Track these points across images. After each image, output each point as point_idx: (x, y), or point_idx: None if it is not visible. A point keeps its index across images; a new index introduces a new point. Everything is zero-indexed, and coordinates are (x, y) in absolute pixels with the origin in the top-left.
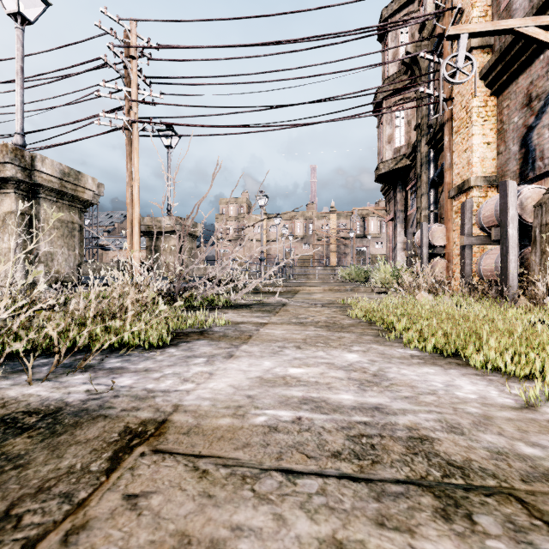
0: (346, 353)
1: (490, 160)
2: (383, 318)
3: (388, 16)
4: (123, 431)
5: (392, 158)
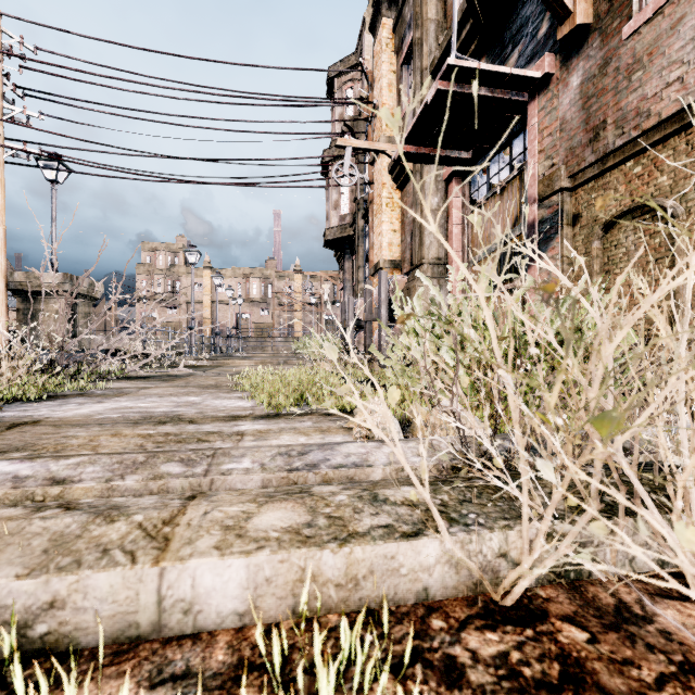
0: (193, 397)
1: (396, 246)
2: (251, 379)
3: (334, 76)
4: (13, 424)
5: (337, 225)
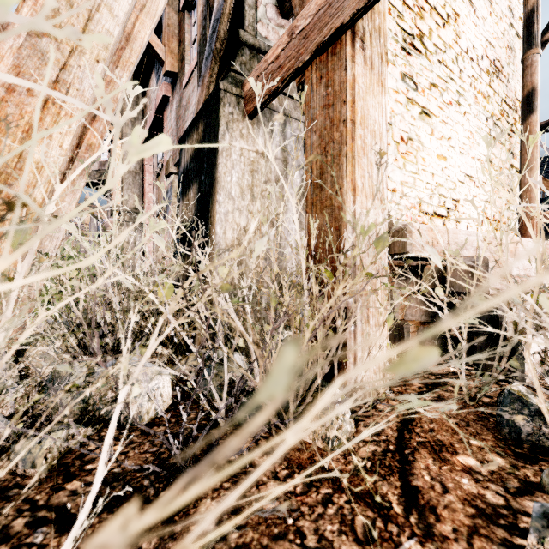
0: None
1: None
2: None
3: None
4: None
5: (97, 169)
